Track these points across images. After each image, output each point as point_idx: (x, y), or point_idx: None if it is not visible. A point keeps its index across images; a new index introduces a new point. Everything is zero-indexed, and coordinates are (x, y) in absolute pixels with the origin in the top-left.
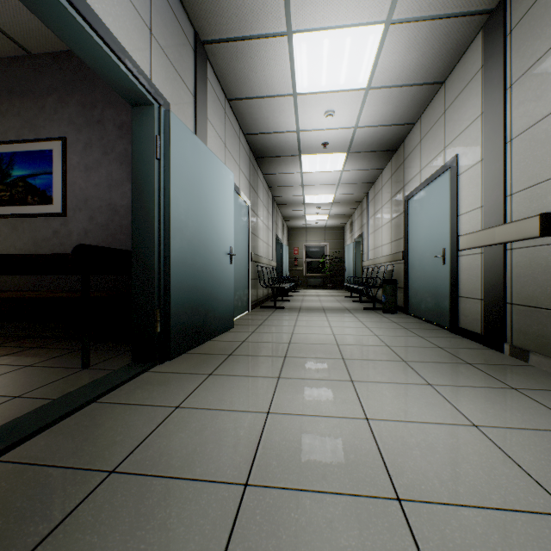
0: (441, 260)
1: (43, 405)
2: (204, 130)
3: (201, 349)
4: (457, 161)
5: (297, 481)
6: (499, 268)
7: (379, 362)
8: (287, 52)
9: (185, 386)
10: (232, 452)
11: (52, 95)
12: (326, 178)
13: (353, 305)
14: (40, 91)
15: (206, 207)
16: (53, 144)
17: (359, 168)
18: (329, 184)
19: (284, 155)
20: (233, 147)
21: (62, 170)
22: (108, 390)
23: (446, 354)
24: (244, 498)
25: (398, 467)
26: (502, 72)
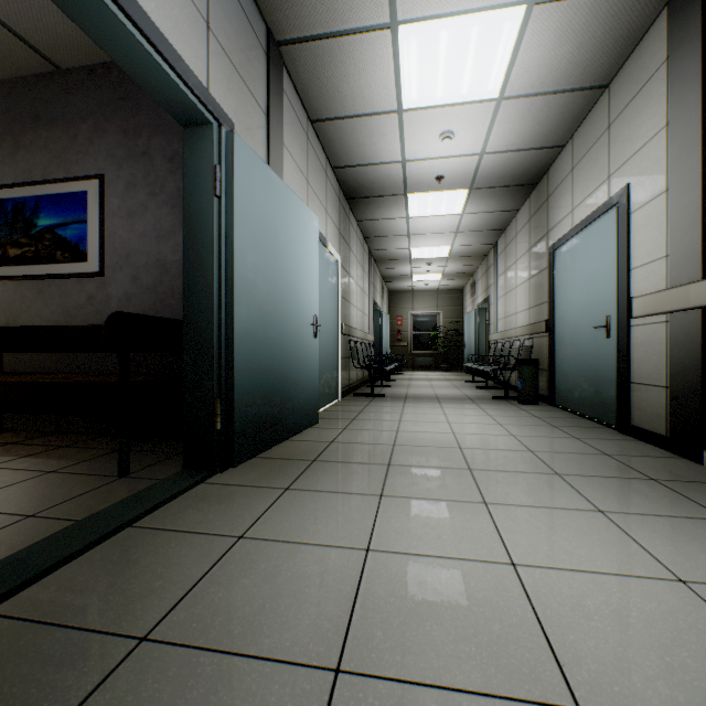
0: (603, 332)
1: (61, 531)
2: (280, 160)
3: (276, 451)
4: (628, 194)
5: (415, 668)
6: (696, 342)
7: (521, 474)
8: (390, 52)
9: (252, 505)
10: (316, 613)
11: (86, 122)
12: (440, 224)
13: (477, 392)
14: (71, 117)
15: (282, 261)
16: (88, 184)
17: (485, 209)
18: (444, 232)
19: (385, 194)
20: (318, 184)
21: (98, 217)
22: (148, 509)
23: (617, 464)
24: (335, 696)
25: (570, 649)
26: (700, 63)
